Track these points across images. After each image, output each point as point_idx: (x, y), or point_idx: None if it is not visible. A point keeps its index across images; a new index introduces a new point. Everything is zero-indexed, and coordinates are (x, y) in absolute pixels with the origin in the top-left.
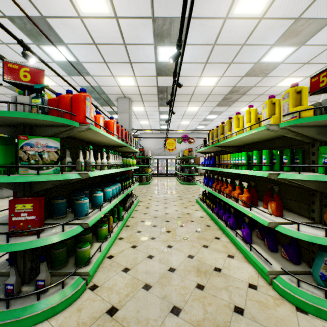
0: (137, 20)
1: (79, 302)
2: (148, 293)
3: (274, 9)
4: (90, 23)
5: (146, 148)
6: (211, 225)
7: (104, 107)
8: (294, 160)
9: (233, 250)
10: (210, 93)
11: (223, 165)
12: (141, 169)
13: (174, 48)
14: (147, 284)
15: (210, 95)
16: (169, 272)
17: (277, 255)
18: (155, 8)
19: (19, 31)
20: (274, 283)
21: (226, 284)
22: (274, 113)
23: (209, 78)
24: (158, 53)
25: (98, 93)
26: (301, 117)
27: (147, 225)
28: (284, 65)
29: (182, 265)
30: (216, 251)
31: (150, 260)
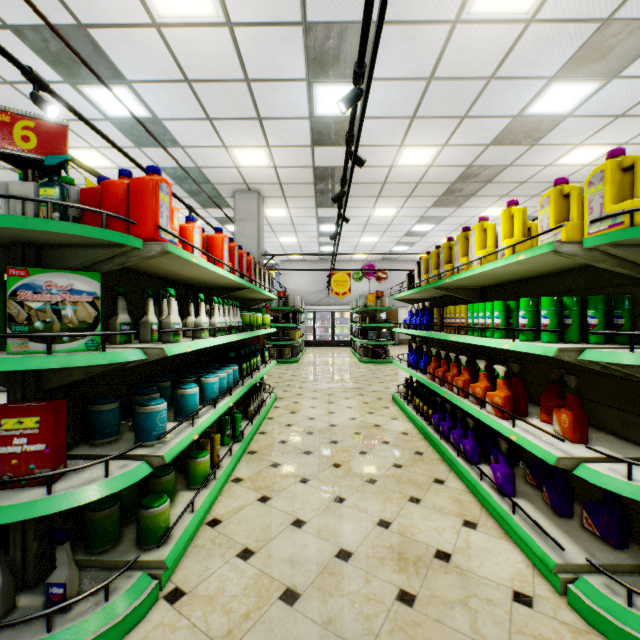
0: (271, 29)
1: (142, 633)
2: (293, 611)
3: (558, 2)
4: (176, 37)
5: (292, 290)
6: (425, 452)
7: (209, 209)
8: (612, 320)
9: (475, 509)
10: (421, 180)
11: (449, 327)
12: (282, 333)
13: (348, 88)
14: (290, 589)
15: (421, 184)
16: (339, 560)
17: (573, 524)
18: (308, 3)
19: (35, 57)
20: (572, 594)
21: (464, 593)
22: (566, 217)
23: (419, 150)
24: (315, 99)
25: (195, 182)
26: (634, 224)
27: (293, 450)
28: (575, 120)
29: (366, 544)
30: (438, 511)
31: (299, 532)
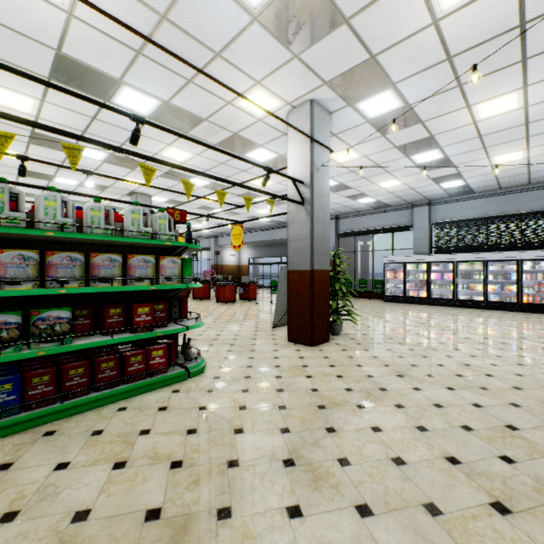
0: None
1: None
2: None
3: None
4: None
5: None
6: None
7: None
8: None
9: None
10: None
11: None
12: None
13: None
14: None
15: None
16: None
17: None
18: (3, 28)
19: None
20: None
21: None
22: None
23: None
24: None
25: None
26: None
27: None
28: None
29: None
30: None
31: None
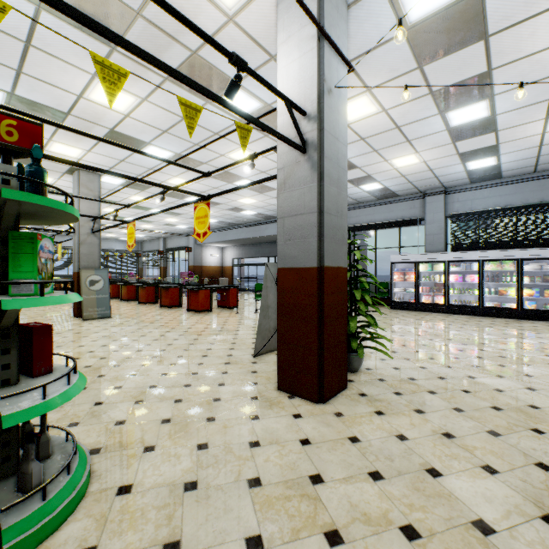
0: None
1: None
2: None
3: None
4: None
5: None
6: None
7: None
8: None
9: None
10: None
11: None
12: None
13: None
14: None
15: None
16: None
17: None
18: None
19: None
20: None
21: None
22: None
23: None
24: None
25: None
26: None
27: None
28: None
29: None
30: None
31: None
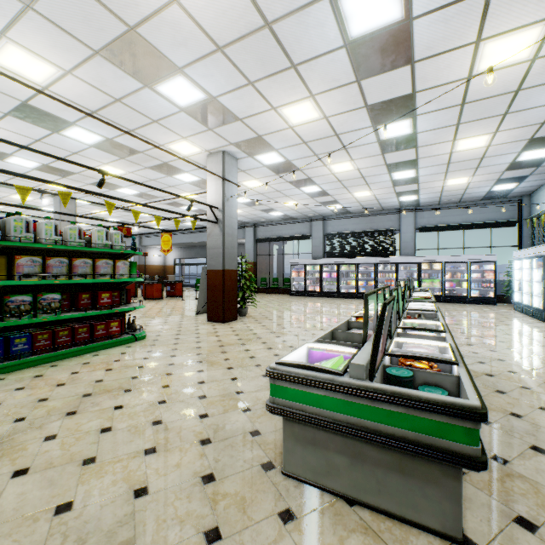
0: None
1: None
2: None
3: None
4: None
5: None
6: None
7: None
8: None
9: None
10: None
11: None
12: None
13: None
14: None
15: None
16: None
17: None
18: None
19: None
20: None
21: None
22: None
23: None
24: None
25: None
26: None
27: None
28: None
29: None
30: None
31: None
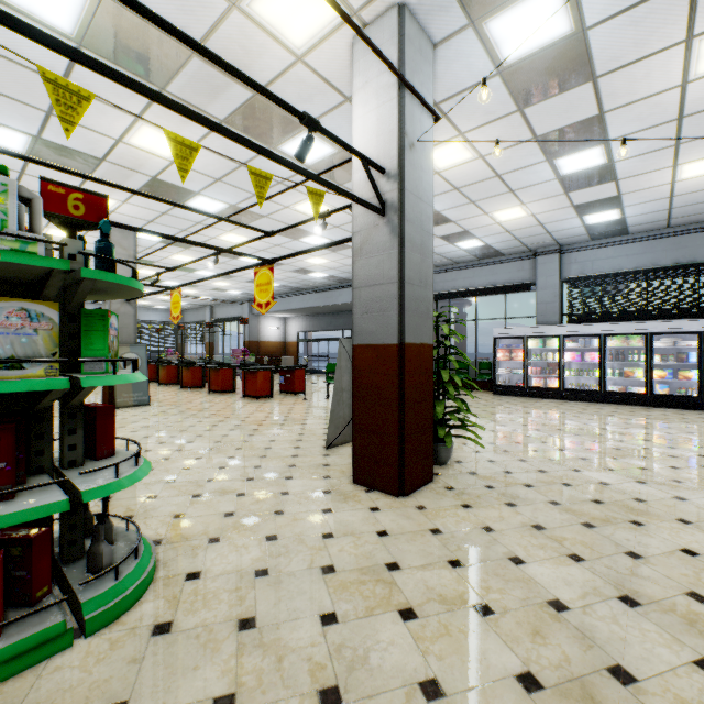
0: None
1: None
2: None
3: None
4: None
5: None
6: None
7: None
8: None
9: None
10: None
11: None
12: None
13: None
14: None
15: None
16: None
17: None
18: None
19: None
20: None
21: None
22: None
23: None
24: None
25: None
26: None
27: None
28: None
29: None
30: None
31: None
